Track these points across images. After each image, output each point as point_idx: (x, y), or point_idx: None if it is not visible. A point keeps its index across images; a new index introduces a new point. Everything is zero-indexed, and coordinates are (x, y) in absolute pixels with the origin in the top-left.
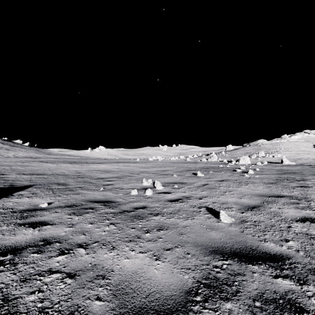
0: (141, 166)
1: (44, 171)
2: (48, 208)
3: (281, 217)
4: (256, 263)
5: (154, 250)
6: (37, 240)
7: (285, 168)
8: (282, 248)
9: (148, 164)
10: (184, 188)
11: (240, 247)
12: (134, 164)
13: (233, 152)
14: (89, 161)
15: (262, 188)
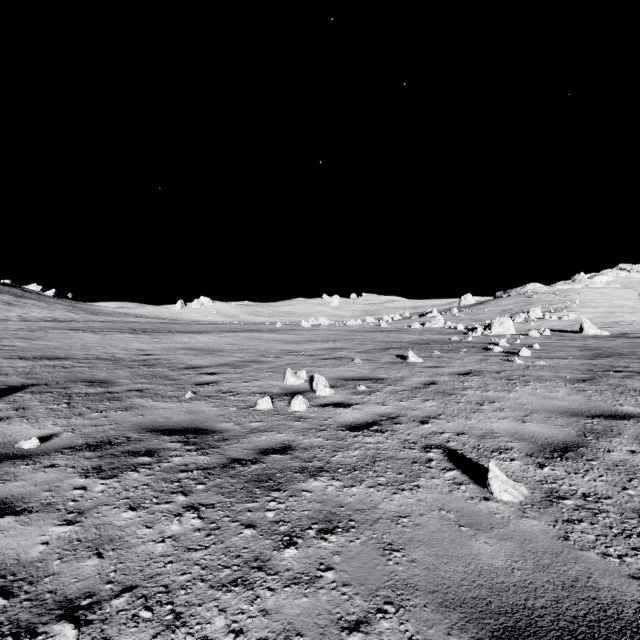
0: (286, 338)
1: (69, 351)
2: (36, 454)
3: None
4: None
5: (308, 632)
6: None
7: (592, 342)
8: None
9: (300, 334)
10: (382, 392)
11: (586, 612)
12: (269, 335)
13: (474, 309)
14: (175, 327)
15: (567, 394)
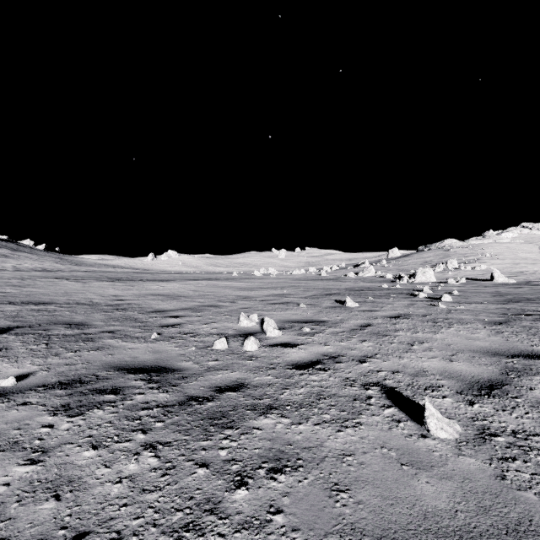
0: (240, 285)
1: (53, 297)
2: (12, 392)
3: None
4: None
5: None
6: None
7: (503, 289)
8: None
9: (253, 282)
10: (324, 333)
11: None
12: (226, 283)
13: (400, 261)
14: (146, 276)
15: (487, 335)
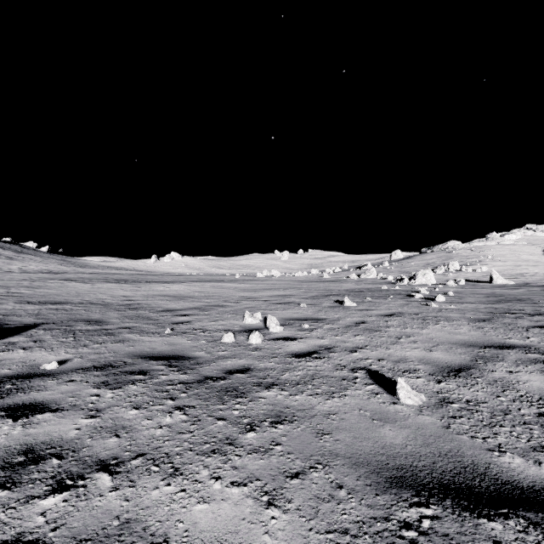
0: (244, 287)
1: (67, 297)
2: (57, 373)
3: (518, 392)
4: (495, 514)
5: (264, 478)
6: (12, 452)
7: (498, 290)
8: (543, 471)
9: (256, 283)
10: (322, 329)
11: (452, 469)
12: (230, 284)
13: (403, 263)
14: (151, 278)
15: (468, 330)
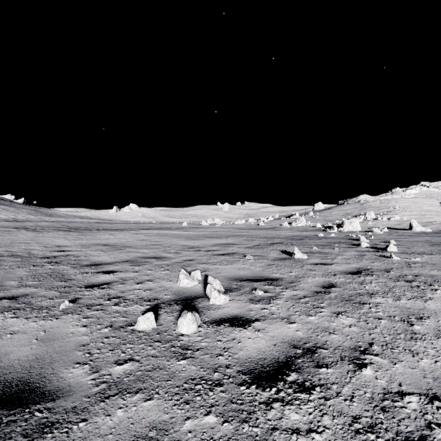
0: (188, 235)
1: None
2: None
3: None
4: None
5: None
6: None
7: (429, 238)
8: None
9: (200, 231)
10: (282, 299)
11: None
12: (175, 232)
13: (325, 212)
14: (105, 226)
15: None
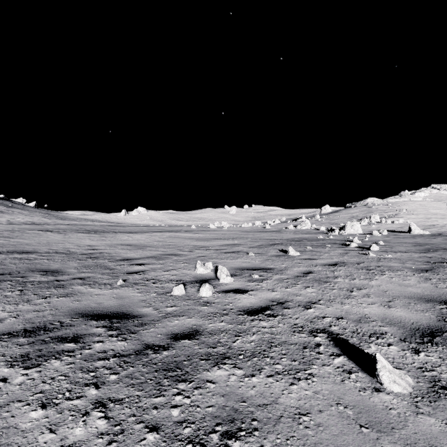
0: (198, 237)
1: (36, 246)
2: None
3: None
4: None
5: None
6: None
7: (420, 240)
8: None
9: (208, 233)
10: (271, 280)
11: None
12: (186, 234)
13: (331, 216)
14: (119, 229)
15: (417, 282)
